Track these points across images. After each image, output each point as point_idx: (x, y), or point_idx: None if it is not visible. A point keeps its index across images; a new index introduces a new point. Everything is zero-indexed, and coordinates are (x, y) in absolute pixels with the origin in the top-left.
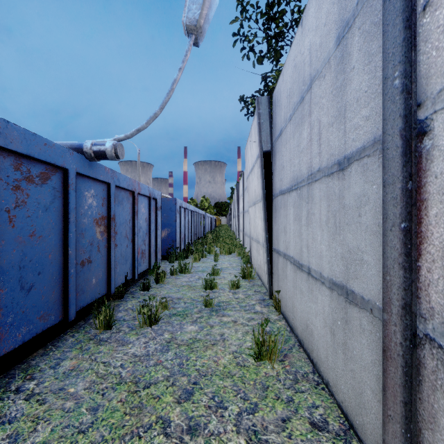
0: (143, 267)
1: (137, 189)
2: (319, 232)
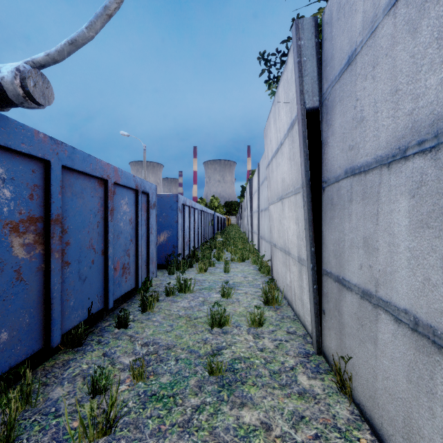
0: (125, 287)
1: (112, 177)
2: None
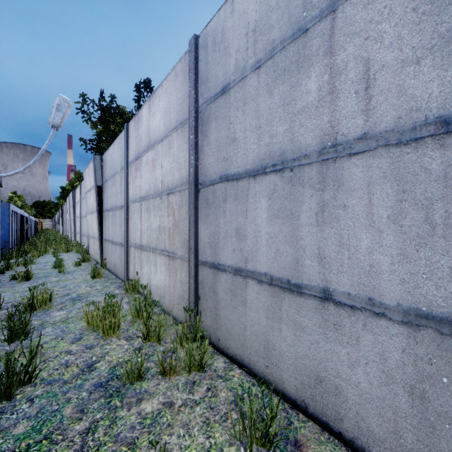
0: None
1: None
2: (118, 228)
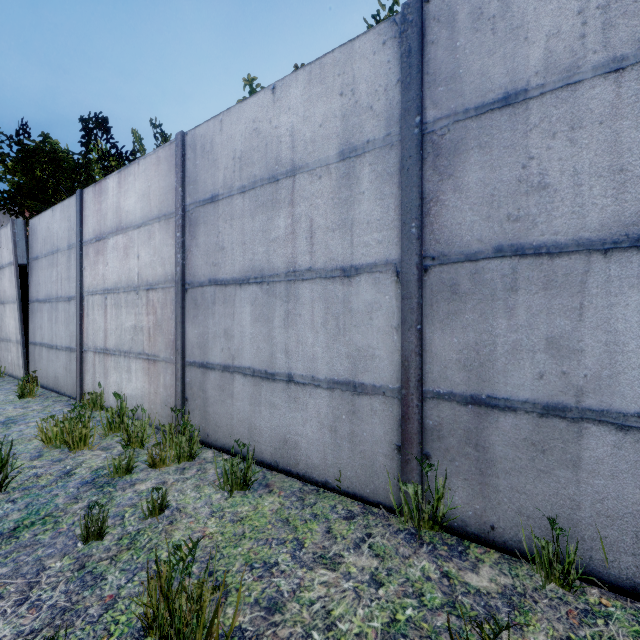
0: None
1: None
2: (61, 326)
